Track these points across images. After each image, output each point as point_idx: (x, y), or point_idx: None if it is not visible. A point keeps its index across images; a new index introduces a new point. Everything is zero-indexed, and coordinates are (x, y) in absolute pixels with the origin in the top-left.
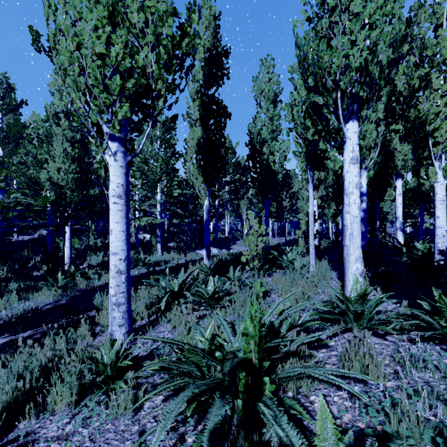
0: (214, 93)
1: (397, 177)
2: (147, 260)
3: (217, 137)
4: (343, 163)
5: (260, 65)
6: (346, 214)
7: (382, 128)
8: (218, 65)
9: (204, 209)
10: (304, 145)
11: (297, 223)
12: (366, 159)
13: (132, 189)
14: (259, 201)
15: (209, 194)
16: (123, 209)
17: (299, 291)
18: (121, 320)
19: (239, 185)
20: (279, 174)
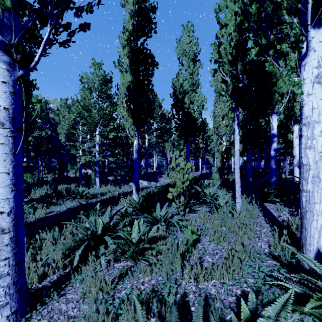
0: (143, 43)
1: (295, 123)
2: (86, 192)
3: (145, 84)
4: (302, 84)
5: (182, 30)
6: (308, 149)
7: (293, 75)
8: (146, 15)
9: (134, 148)
10: (231, 83)
11: (207, 161)
12: (278, 104)
13: (73, 132)
14: (179, 144)
15: (138, 135)
16: (8, 142)
17: (239, 242)
18: (3, 298)
19: (165, 131)
20: (198, 120)
